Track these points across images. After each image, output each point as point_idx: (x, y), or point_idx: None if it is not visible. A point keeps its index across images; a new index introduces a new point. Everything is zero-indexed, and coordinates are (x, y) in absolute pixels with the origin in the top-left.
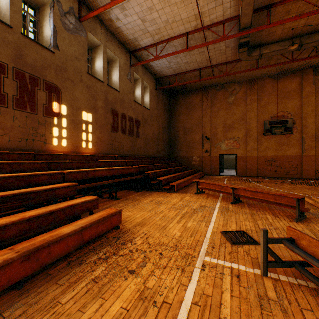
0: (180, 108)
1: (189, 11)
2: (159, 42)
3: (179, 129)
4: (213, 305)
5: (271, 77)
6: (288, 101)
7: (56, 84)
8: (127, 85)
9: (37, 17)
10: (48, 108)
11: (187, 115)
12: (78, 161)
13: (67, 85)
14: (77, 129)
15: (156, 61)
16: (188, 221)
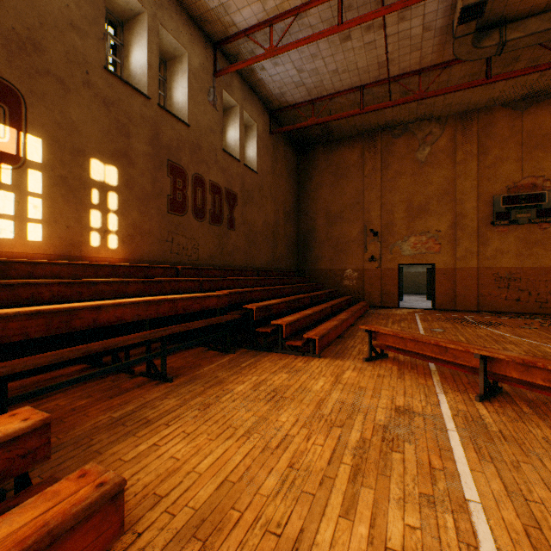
0: (319, 175)
1: None
2: (277, 15)
3: (316, 215)
4: None
5: (509, 106)
6: (545, 154)
7: (6, 80)
8: (207, 115)
9: None
10: None
11: (332, 189)
12: (58, 280)
13: (44, 88)
14: (75, 201)
15: (270, 67)
16: (382, 503)
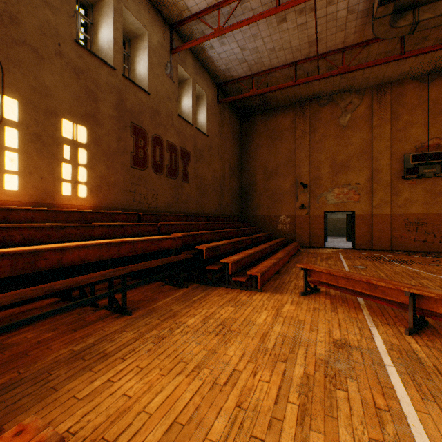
0: (258, 138)
1: None
2: None
3: (256, 171)
4: None
5: (417, 79)
6: None
7: None
8: (165, 86)
9: None
10: None
11: (269, 149)
12: (29, 224)
13: (20, 55)
14: (48, 155)
15: (218, 46)
16: None
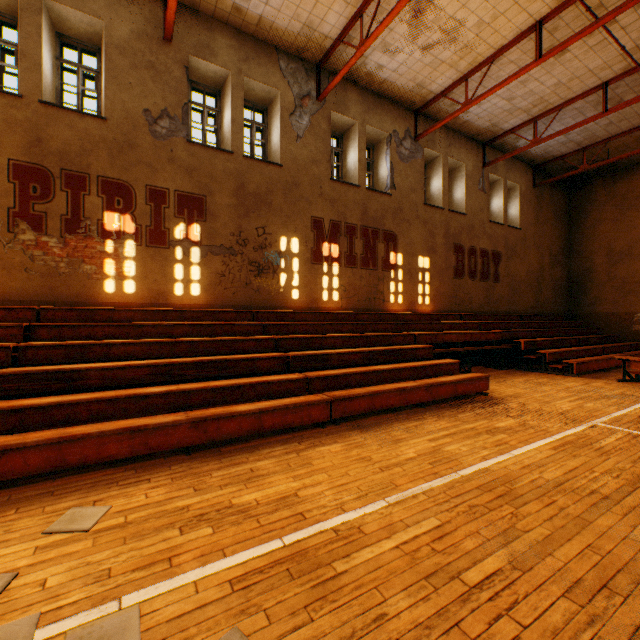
0: (597, 210)
1: (606, 54)
2: (540, 114)
3: (592, 255)
4: (591, 438)
5: None
6: None
7: (392, 232)
8: (477, 200)
9: (370, 157)
10: (386, 261)
11: (615, 223)
12: (420, 322)
13: (402, 228)
14: (412, 281)
15: None
16: (586, 403)
